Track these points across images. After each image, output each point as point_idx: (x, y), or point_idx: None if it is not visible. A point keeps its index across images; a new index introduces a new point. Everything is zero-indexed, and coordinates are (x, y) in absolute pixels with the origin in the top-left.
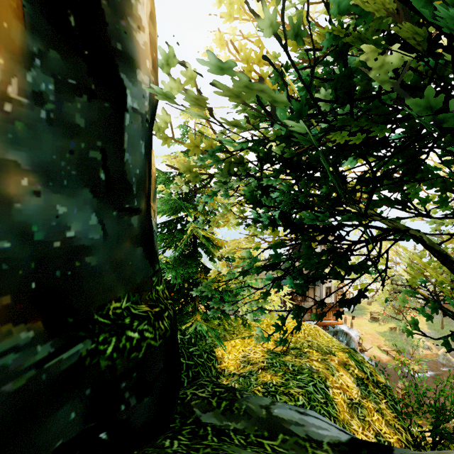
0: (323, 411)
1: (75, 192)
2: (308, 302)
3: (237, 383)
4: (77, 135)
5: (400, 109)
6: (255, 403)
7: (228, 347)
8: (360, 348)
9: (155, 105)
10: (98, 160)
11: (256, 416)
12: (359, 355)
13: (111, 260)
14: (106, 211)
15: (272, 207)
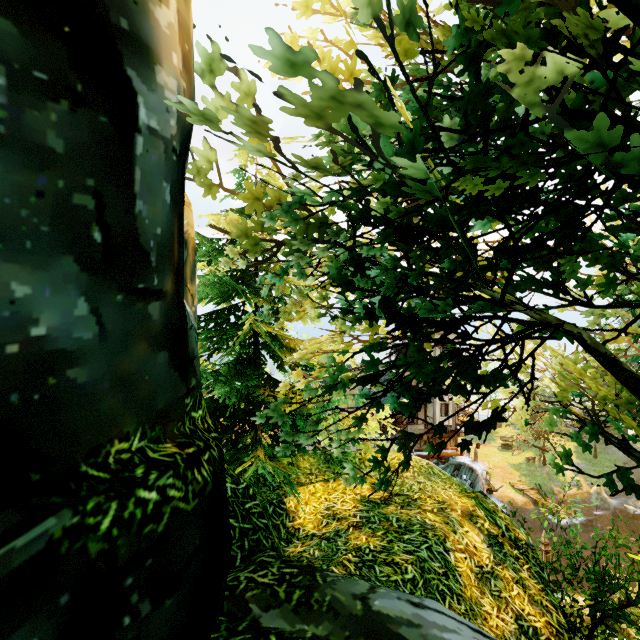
0: (442, 587)
1: (47, 262)
2: (417, 425)
3: (318, 549)
4: (50, 165)
5: (557, 146)
6: (346, 591)
7: (305, 496)
8: (488, 487)
9: (188, 127)
10: (89, 210)
11: (347, 612)
12: (490, 500)
13: (114, 374)
14: (105, 293)
15: (370, 290)
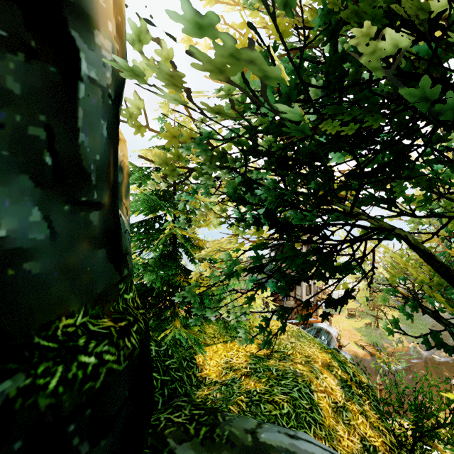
0: (308, 418)
1: (7, 179)
2: (290, 301)
3: (219, 392)
4: (9, 103)
5: (393, 100)
6: (239, 427)
7: (210, 353)
8: (339, 344)
9: (121, 79)
10: (41, 139)
11: (240, 443)
12: (341, 355)
13: (62, 266)
14: (54, 204)
15: (257, 204)
